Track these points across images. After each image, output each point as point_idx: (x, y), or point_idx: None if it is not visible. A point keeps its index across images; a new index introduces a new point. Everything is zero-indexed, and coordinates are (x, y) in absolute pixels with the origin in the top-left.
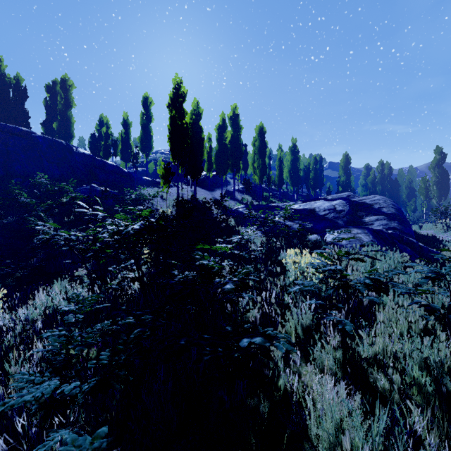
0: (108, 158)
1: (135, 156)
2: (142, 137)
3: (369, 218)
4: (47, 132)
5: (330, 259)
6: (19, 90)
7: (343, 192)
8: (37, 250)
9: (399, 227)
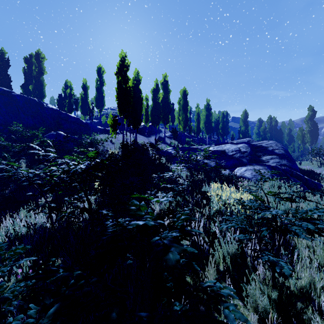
0: (71, 112)
1: (91, 110)
2: (97, 97)
3: (265, 157)
4: (25, 92)
5: (262, 200)
6: (3, 60)
7: (243, 138)
8: (12, 182)
9: (288, 164)
